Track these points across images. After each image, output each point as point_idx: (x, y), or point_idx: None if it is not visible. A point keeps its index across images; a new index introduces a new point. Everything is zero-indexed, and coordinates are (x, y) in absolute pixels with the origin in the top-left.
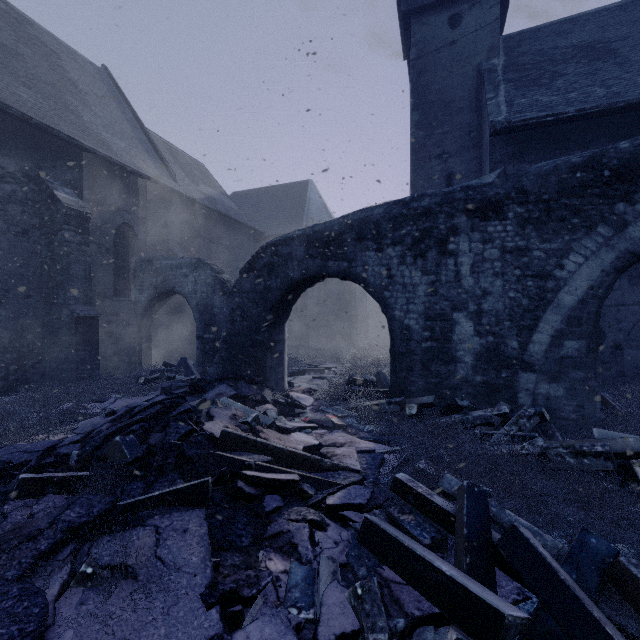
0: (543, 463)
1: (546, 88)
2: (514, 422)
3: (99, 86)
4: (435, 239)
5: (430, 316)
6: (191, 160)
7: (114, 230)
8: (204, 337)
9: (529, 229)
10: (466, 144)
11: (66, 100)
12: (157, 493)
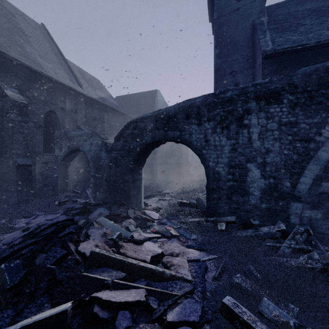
0: (326, 276)
1: (294, 32)
2: (292, 237)
3: (38, 34)
4: (235, 117)
5: (232, 165)
6: (92, 78)
7: (44, 114)
8: (95, 176)
9: (298, 110)
10: (246, 66)
11: (16, 39)
12: (18, 327)
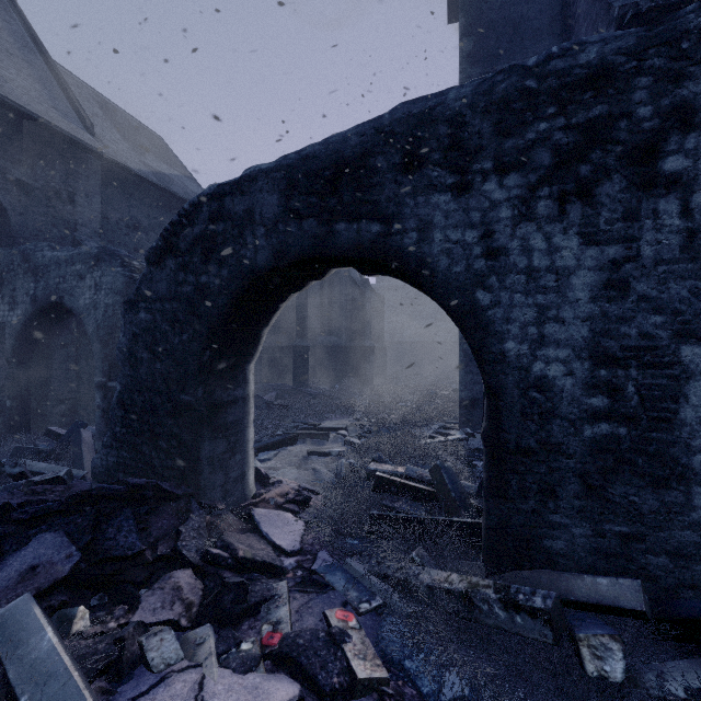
0: None
1: None
2: None
3: None
4: (621, 147)
5: (608, 354)
6: (140, 127)
7: None
8: (109, 387)
9: None
10: None
11: None
12: None
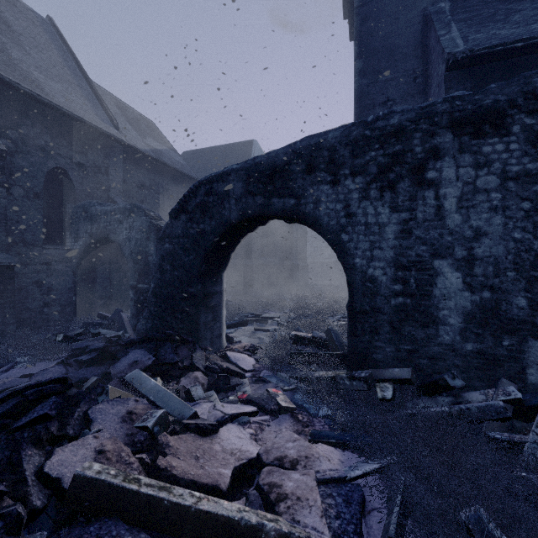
0: None
1: (503, 23)
2: None
3: (39, 32)
4: (408, 166)
5: (402, 264)
6: (140, 117)
7: (45, 174)
8: (138, 287)
9: None
10: (411, 90)
11: None
12: None
